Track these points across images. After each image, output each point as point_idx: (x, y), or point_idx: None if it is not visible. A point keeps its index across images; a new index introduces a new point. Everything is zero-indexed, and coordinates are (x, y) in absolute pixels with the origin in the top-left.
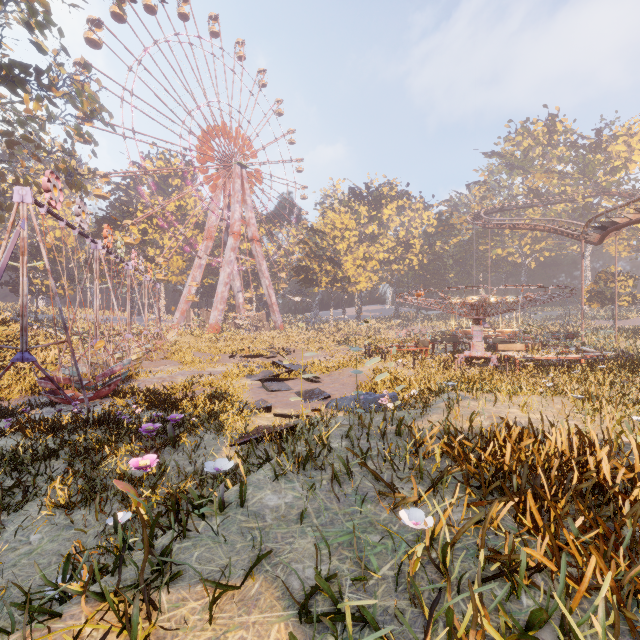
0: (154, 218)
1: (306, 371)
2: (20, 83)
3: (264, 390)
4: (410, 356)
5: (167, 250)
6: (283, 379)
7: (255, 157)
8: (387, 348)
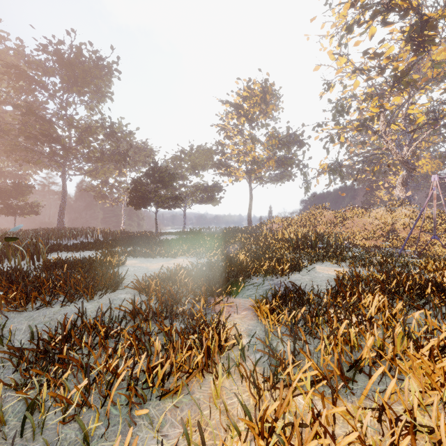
0: None
1: None
2: None
3: None
4: None
5: None
6: None
7: None
8: None
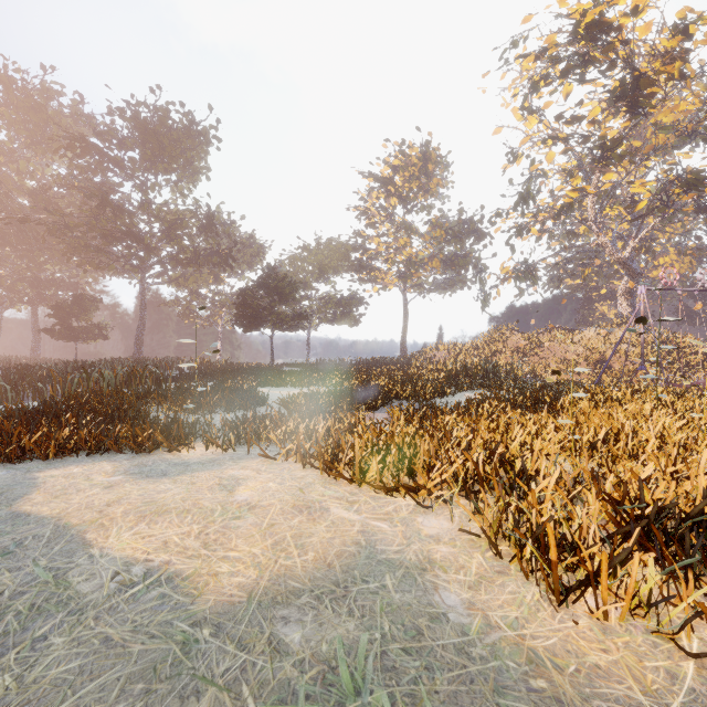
0: None
1: None
2: (699, 184)
3: None
4: None
5: None
6: None
7: None
8: None
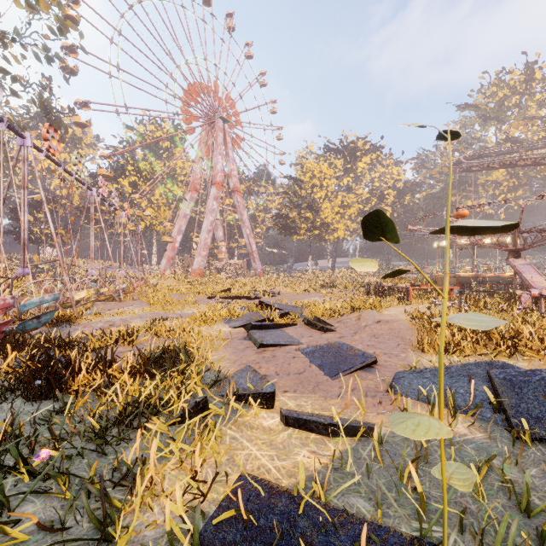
0: (142, 170)
1: (303, 314)
2: None
3: (251, 343)
4: (432, 297)
5: (155, 201)
6: (277, 325)
7: (236, 114)
8: (403, 286)
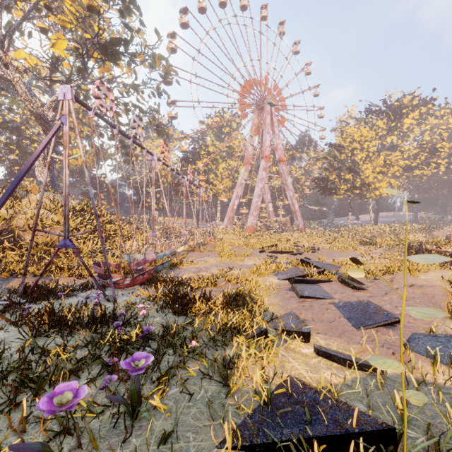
0: (211, 153)
1: (339, 272)
2: (117, 54)
3: (294, 294)
4: None
5: (219, 175)
6: (315, 281)
7: (281, 97)
8: (448, 250)
